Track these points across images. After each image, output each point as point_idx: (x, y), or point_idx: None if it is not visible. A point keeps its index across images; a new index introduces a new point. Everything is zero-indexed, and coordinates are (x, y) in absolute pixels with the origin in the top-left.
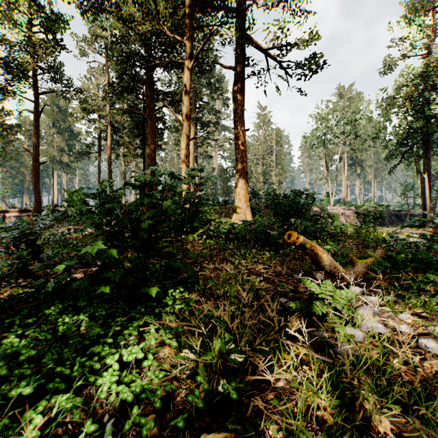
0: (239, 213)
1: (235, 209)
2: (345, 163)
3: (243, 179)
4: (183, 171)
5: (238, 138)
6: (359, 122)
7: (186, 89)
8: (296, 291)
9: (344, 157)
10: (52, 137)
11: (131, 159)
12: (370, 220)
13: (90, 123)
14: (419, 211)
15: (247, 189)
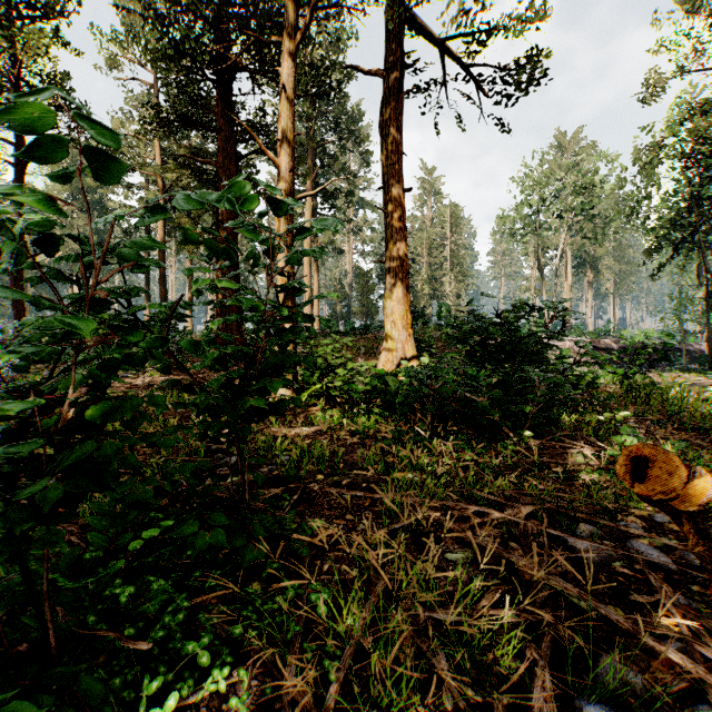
0: (393, 349)
1: (385, 342)
2: (568, 262)
3: (400, 284)
4: (281, 264)
5: (391, 205)
6: (597, 190)
7: (286, 96)
8: (612, 627)
9: (567, 253)
10: (70, 219)
11: (193, 250)
12: (644, 362)
13: (131, 191)
14: (695, 343)
15: (408, 303)
